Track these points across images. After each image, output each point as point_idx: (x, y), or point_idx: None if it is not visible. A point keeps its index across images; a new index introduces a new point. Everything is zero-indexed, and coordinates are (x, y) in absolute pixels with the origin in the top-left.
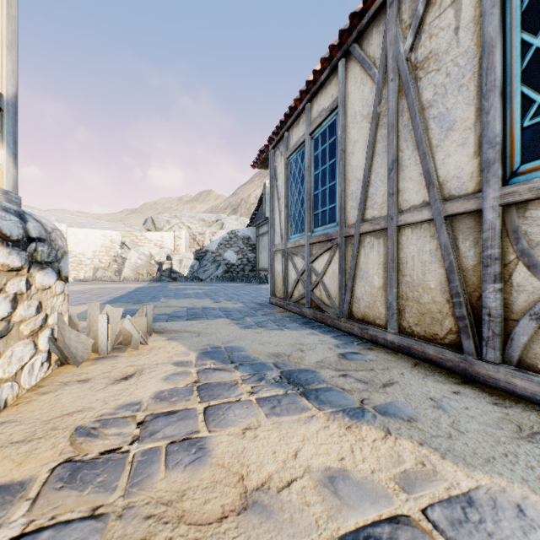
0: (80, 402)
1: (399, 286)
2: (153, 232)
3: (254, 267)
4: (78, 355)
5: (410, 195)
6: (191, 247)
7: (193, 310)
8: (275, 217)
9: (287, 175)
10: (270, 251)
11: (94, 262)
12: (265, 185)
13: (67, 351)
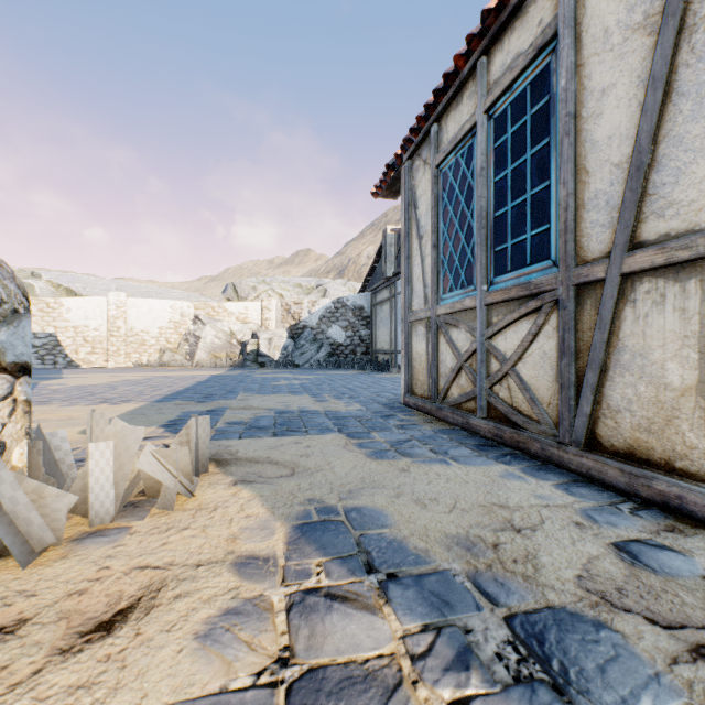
0: None
1: None
2: (235, 302)
3: (369, 348)
4: (31, 536)
5: None
6: (284, 322)
7: (285, 414)
8: (413, 267)
9: (436, 195)
10: (404, 321)
11: (159, 342)
12: (385, 232)
13: (0, 532)
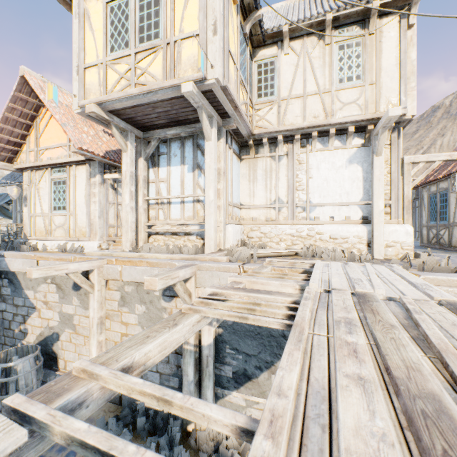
0: None
1: None
2: None
3: None
4: None
5: None
6: None
7: None
8: (422, 213)
9: (428, 201)
10: (419, 226)
11: None
12: None
13: None
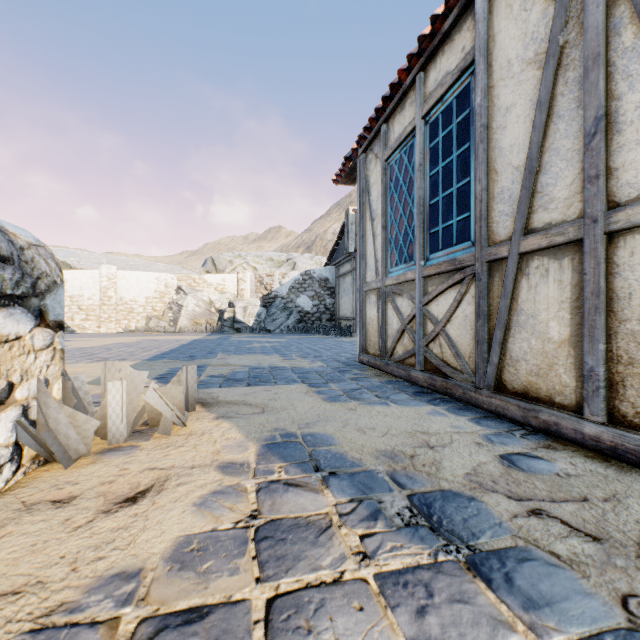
0: (29, 561)
1: (610, 339)
2: (214, 274)
3: (333, 315)
4: (69, 448)
5: (639, 173)
6: (258, 292)
7: (257, 370)
8: (367, 245)
9: (385, 185)
10: (359, 291)
11: (146, 310)
12: (347, 212)
13: (49, 442)
